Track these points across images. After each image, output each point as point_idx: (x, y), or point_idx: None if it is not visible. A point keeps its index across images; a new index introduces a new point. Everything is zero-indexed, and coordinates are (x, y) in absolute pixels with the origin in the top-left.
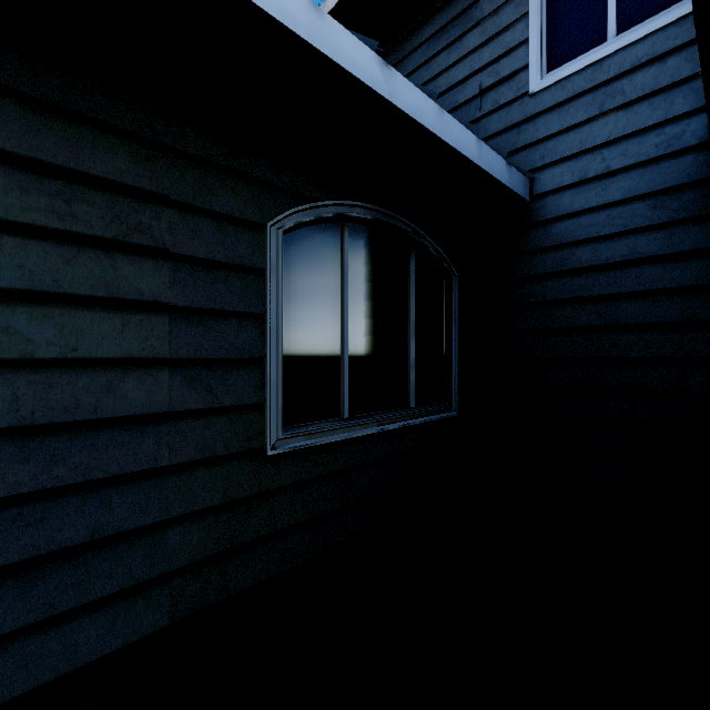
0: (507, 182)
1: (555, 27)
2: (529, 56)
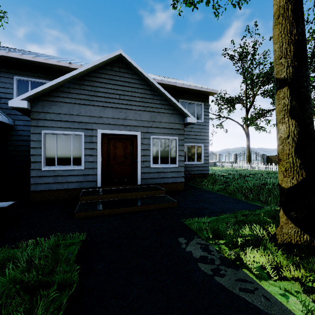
0: (8, 123)
1: (19, 94)
2: (14, 97)
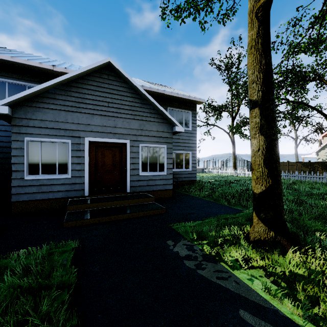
0: None
1: None
2: None
